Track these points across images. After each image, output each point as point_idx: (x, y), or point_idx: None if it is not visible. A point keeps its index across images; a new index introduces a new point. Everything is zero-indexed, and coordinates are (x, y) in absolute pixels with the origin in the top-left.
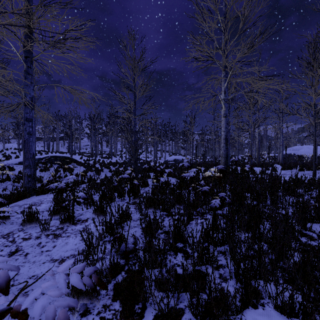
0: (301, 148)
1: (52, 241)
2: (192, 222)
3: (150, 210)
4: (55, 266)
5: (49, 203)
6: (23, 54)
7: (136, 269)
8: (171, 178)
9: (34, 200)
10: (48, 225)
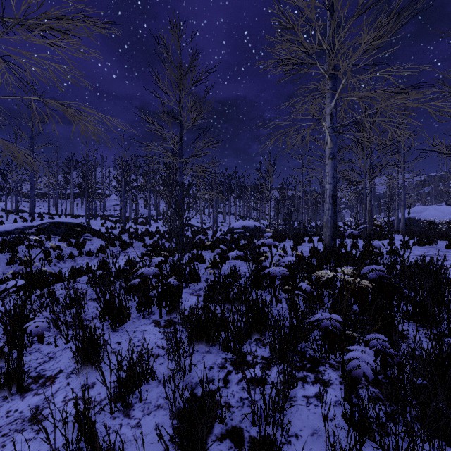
0: (425, 209)
1: None
2: (294, 394)
3: (199, 347)
4: None
5: None
6: None
7: None
8: (239, 262)
9: None
10: None
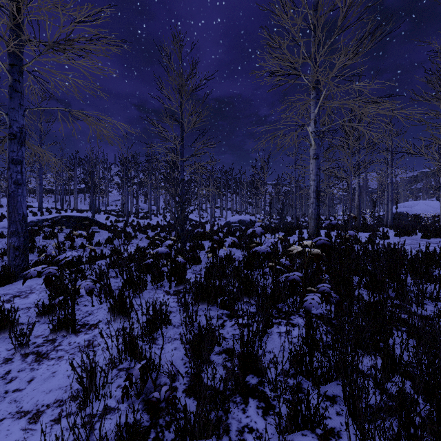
0: (415, 204)
1: (30, 369)
2: (271, 331)
3: (202, 306)
4: (20, 429)
5: (42, 293)
6: (8, 60)
7: (171, 438)
8: (235, 249)
9: (22, 286)
10: (27, 337)
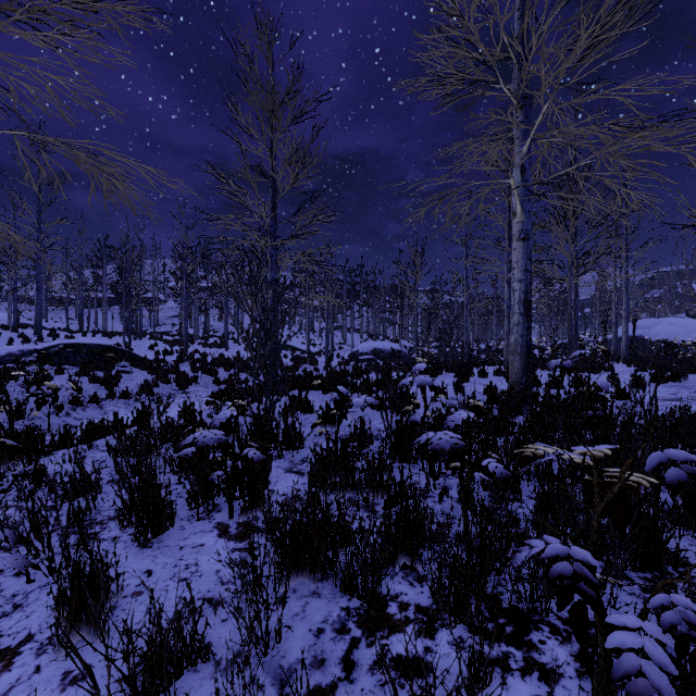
0: (655, 323)
1: None
2: None
3: (298, 582)
4: None
5: None
6: None
7: None
8: (370, 410)
9: None
10: None
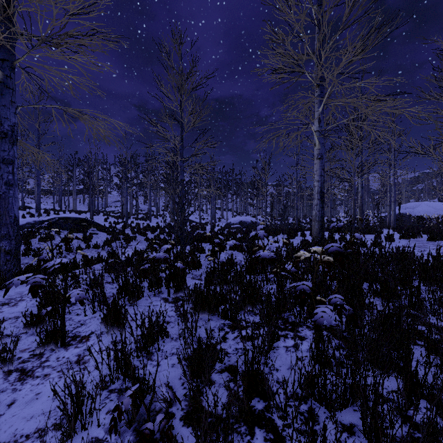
0: (417, 205)
1: (12, 389)
2: (277, 345)
3: (202, 316)
4: None
5: (33, 301)
6: None
7: None
8: (236, 252)
9: (12, 293)
10: (11, 353)
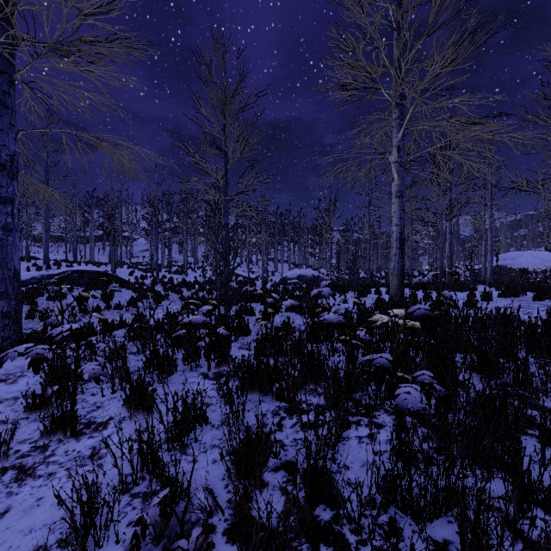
0: (519, 255)
1: (6, 493)
2: (347, 435)
3: (252, 396)
4: None
5: (37, 376)
6: None
7: None
8: (294, 315)
9: (10, 367)
10: (7, 445)
